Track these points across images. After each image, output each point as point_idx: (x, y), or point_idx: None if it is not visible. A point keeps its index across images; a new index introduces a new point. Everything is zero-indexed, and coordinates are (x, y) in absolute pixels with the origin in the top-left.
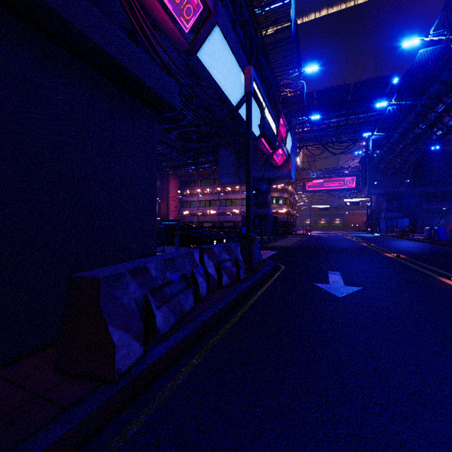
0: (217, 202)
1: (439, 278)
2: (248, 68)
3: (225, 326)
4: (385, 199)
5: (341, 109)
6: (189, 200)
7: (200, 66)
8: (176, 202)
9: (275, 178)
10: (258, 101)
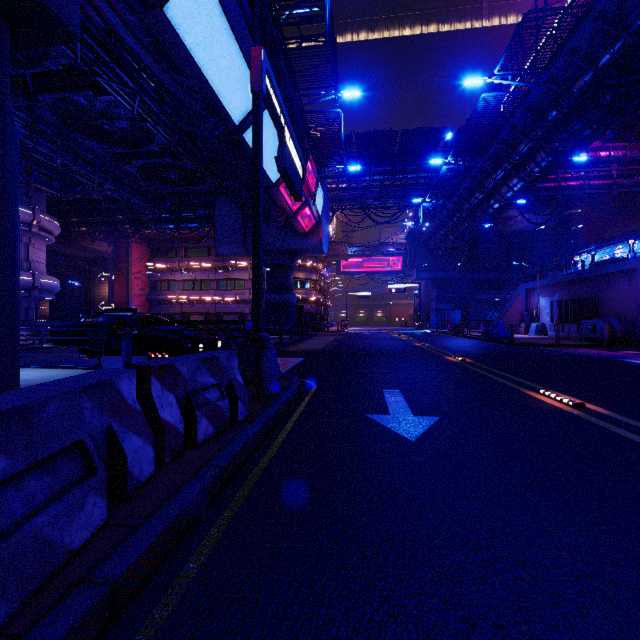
0: (212, 283)
1: (526, 392)
2: (256, 50)
3: (187, 566)
4: (435, 286)
5: (386, 164)
6: (166, 278)
7: (172, 34)
8: (142, 281)
9: (300, 250)
10: (274, 115)
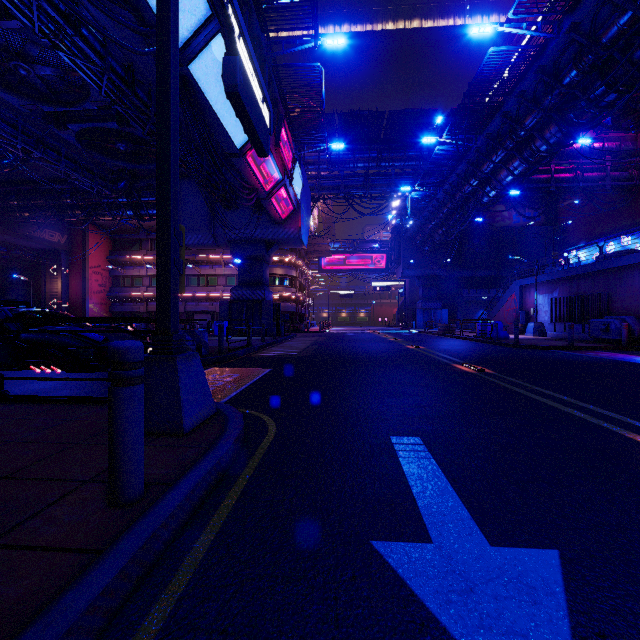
0: None
1: (639, 439)
2: None
3: None
4: (422, 284)
5: (371, 151)
6: (130, 273)
7: None
8: (102, 276)
9: (276, 240)
10: None
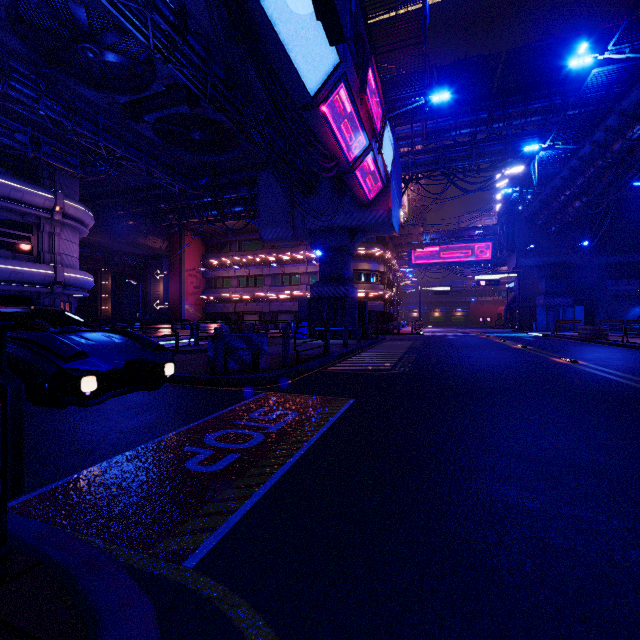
0: (266, 279)
1: None
2: None
3: None
4: (544, 275)
5: (479, 111)
6: (220, 275)
7: None
8: (197, 279)
9: (361, 227)
10: None
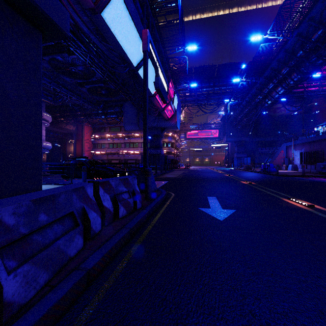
0: (122, 144)
1: (283, 199)
2: (145, 31)
3: (117, 268)
4: (236, 145)
5: (210, 82)
6: (100, 142)
7: (105, 25)
8: (89, 144)
9: (165, 127)
10: (153, 61)
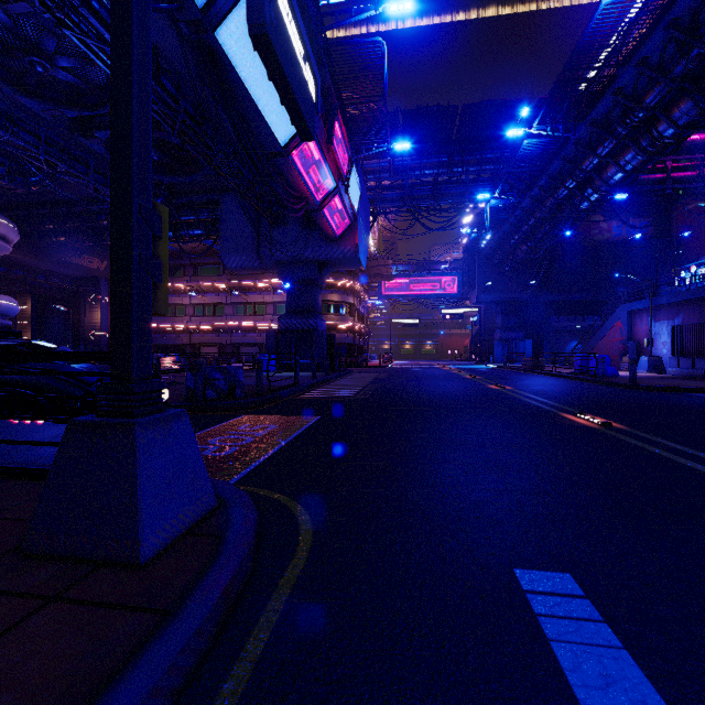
0: (227, 307)
1: None
2: None
3: None
4: (500, 310)
5: (441, 154)
6: (172, 302)
7: None
8: None
9: (329, 261)
10: None
